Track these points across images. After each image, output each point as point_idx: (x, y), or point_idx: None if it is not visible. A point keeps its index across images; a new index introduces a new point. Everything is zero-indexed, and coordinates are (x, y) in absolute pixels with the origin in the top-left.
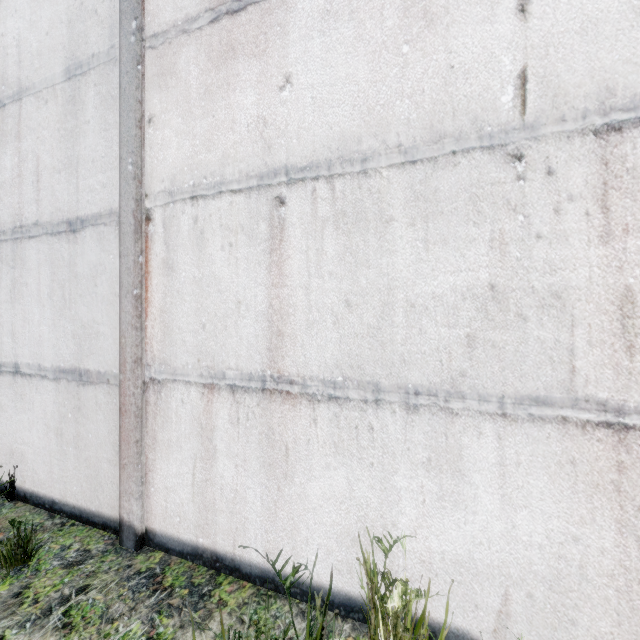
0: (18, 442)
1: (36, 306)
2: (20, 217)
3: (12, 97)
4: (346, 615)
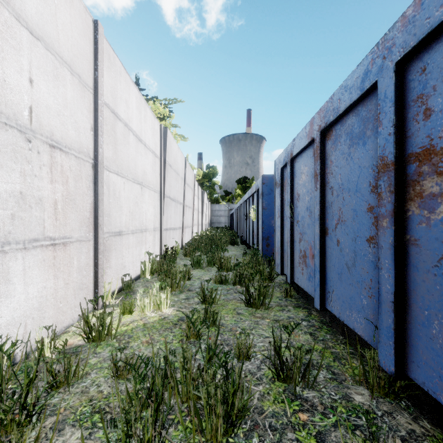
0: None
1: None
2: None
3: None
4: None
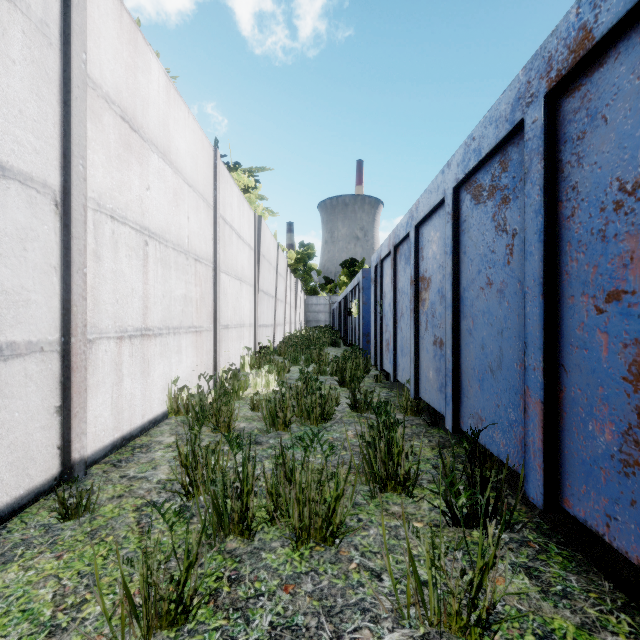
0: None
1: None
2: None
3: None
4: (163, 421)
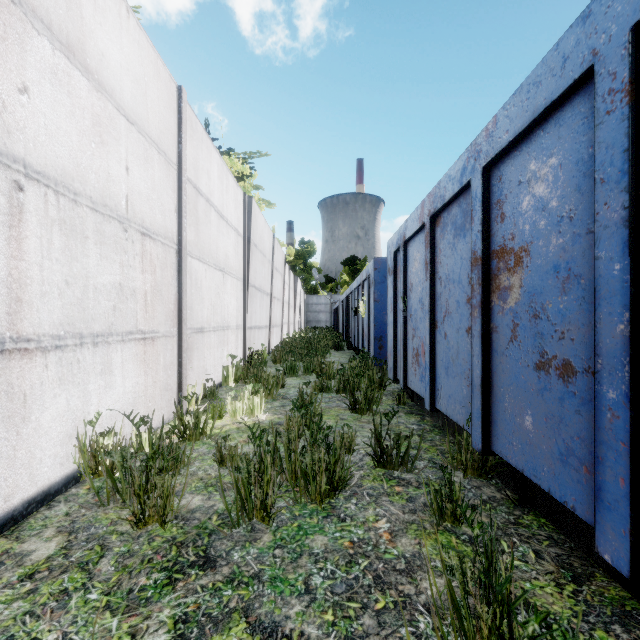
0: None
1: None
2: None
3: None
4: (66, 490)
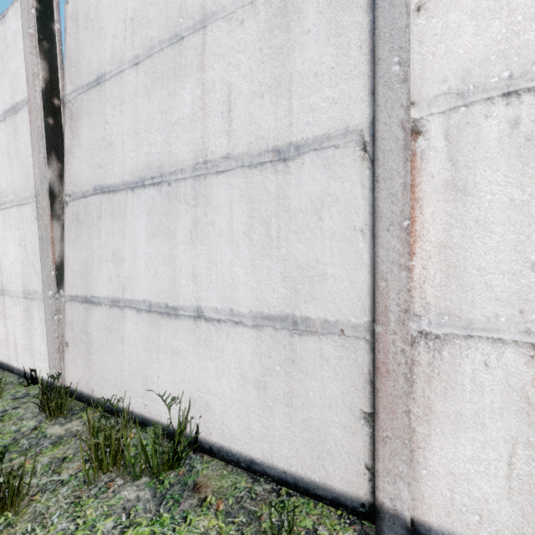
0: (201, 391)
1: (227, 246)
2: (204, 152)
3: (193, 27)
4: None
